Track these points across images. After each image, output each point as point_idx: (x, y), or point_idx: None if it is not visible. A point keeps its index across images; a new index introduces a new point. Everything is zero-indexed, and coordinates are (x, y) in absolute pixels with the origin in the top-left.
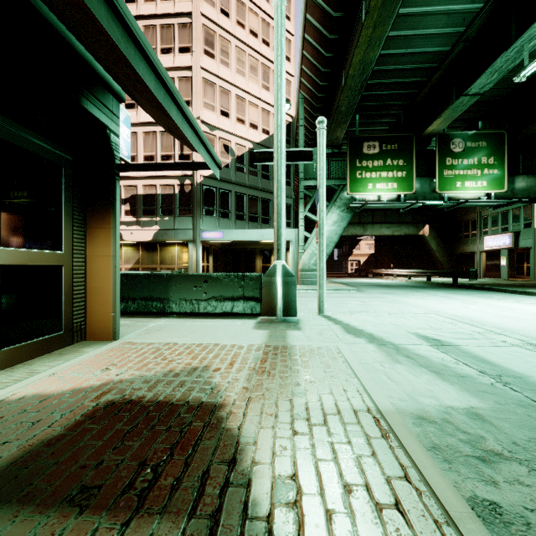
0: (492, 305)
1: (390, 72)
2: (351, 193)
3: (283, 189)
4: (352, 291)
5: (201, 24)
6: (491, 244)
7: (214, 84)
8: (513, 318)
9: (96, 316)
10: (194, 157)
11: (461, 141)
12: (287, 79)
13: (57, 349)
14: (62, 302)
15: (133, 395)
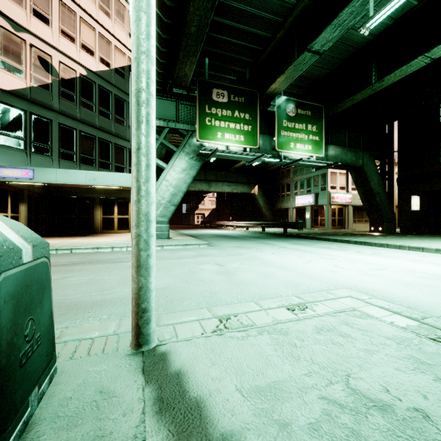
0: (351, 259)
1: (241, 13)
2: (200, 139)
3: None
4: (202, 246)
5: None
6: (300, 202)
7: None
8: (419, 286)
9: None
10: None
11: (294, 107)
12: None
13: None
14: None
15: None
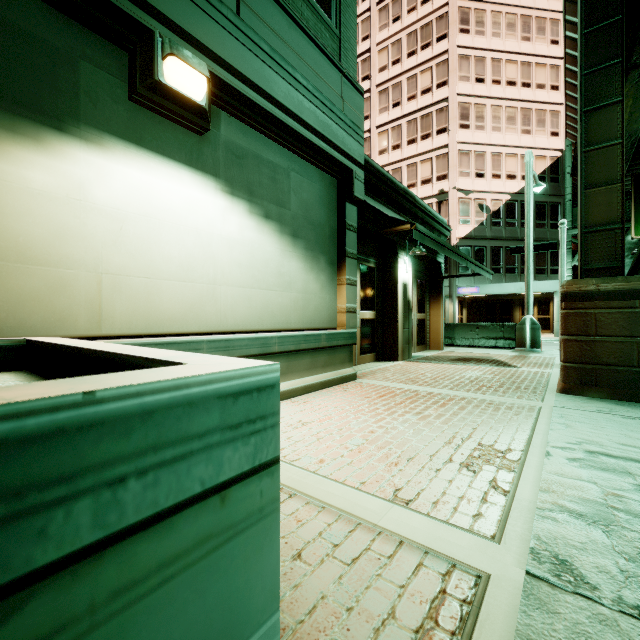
0: None
1: None
2: (637, 236)
3: (531, 272)
4: None
5: (457, 104)
6: None
7: (469, 151)
8: None
9: (434, 340)
10: (450, 223)
11: None
12: (554, 110)
13: (424, 350)
14: (425, 333)
15: (468, 357)
